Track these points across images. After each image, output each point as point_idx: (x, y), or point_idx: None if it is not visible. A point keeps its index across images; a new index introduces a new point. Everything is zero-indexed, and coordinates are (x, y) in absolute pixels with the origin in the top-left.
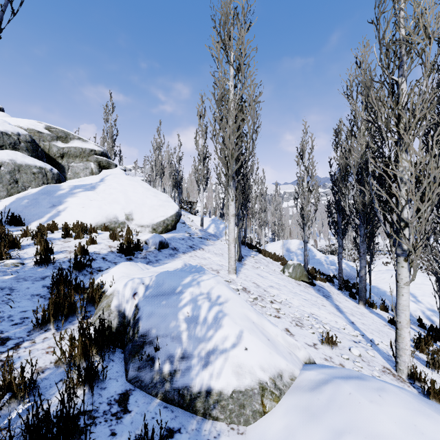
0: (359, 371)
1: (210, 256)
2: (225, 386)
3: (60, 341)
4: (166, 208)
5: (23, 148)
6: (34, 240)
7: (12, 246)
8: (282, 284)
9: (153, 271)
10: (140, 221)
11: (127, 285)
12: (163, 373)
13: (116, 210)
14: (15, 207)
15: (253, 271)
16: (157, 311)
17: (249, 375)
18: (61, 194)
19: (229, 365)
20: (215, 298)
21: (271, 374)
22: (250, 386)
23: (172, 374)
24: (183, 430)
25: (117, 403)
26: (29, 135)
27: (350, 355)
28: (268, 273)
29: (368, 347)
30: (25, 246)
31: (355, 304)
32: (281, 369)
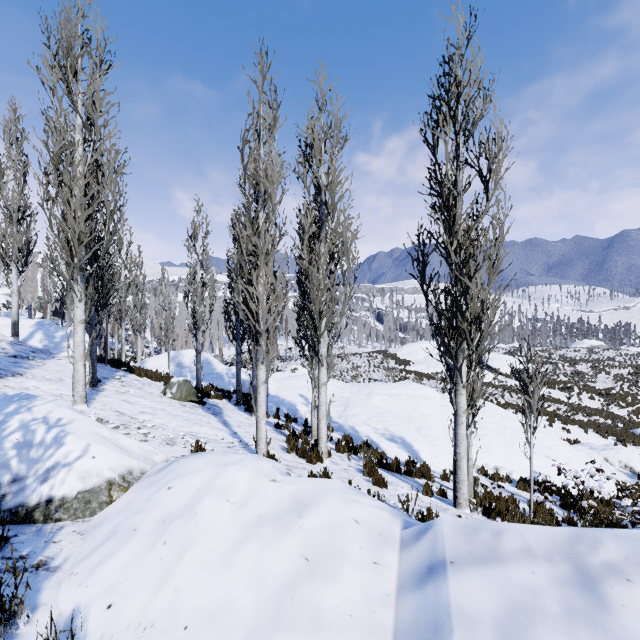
0: None
1: (38, 384)
2: (70, 491)
3: None
4: None
5: None
6: None
7: None
8: (160, 408)
9: None
10: None
11: None
12: None
13: None
14: None
15: (117, 398)
16: None
17: (97, 476)
18: None
19: (75, 474)
20: (55, 421)
21: (121, 472)
22: (97, 484)
23: (1, 499)
24: (20, 534)
25: None
26: None
27: None
28: (141, 398)
29: (240, 449)
30: None
31: (248, 416)
32: (132, 467)
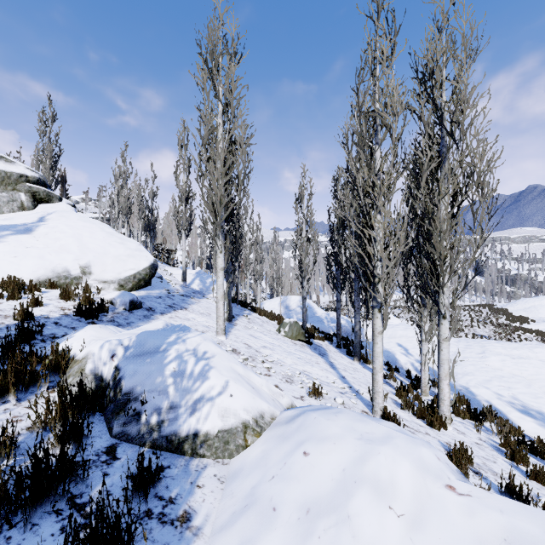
0: None
1: (195, 316)
2: (212, 428)
3: (35, 404)
4: (137, 259)
5: None
6: None
7: None
8: (277, 344)
9: (130, 333)
10: (102, 275)
11: (104, 347)
12: (150, 425)
13: (67, 260)
14: None
15: (245, 332)
16: (141, 369)
17: (234, 416)
18: None
19: (216, 410)
20: (202, 353)
21: (254, 415)
22: (234, 425)
23: (160, 424)
24: (172, 466)
25: (105, 454)
26: None
27: (334, 404)
28: (262, 334)
29: (352, 397)
30: None
31: (350, 360)
32: (263, 411)
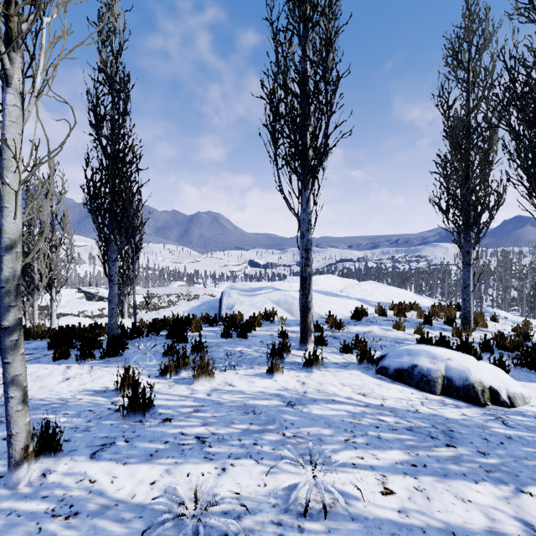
0: None
1: None
2: None
3: None
4: None
5: None
6: None
7: None
8: None
9: None
10: None
11: None
12: None
13: None
14: None
15: None
16: None
17: None
18: None
19: None
20: None
21: None
22: None
23: None
24: None
25: None
26: None
27: None
28: None
29: None
30: None
31: None
32: None
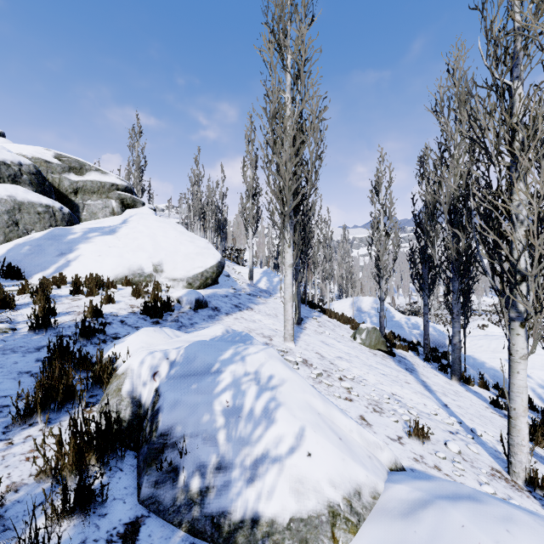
0: (461, 476)
1: (261, 317)
2: (280, 512)
3: (42, 445)
4: (204, 257)
5: (25, 182)
6: (33, 298)
7: (4, 306)
8: (354, 354)
9: (184, 339)
10: (172, 273)
11: (145, 361)
12: (190, 491)
13: (141, 259)
14: (13, 256)
15: (316, 338)
16: (184, 399)
17: (314, 493)
18: (72, 240)
19: (286, 479)
20: (266, 379)
21: (346, 491)
22: (315, 510)
23: (204, 493)
24: None
25: (122, 539)
26: (33, 165)
27: (447, 453)
28: (335, 340)
29: (468, 440)
30: (21, 305)
31: (446, 379)
32: (359, 483)
